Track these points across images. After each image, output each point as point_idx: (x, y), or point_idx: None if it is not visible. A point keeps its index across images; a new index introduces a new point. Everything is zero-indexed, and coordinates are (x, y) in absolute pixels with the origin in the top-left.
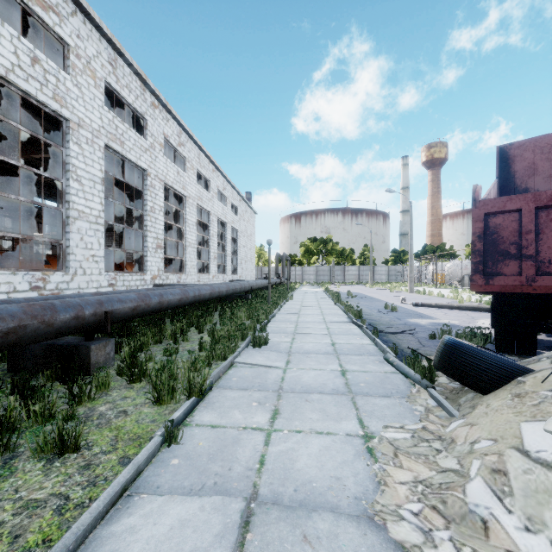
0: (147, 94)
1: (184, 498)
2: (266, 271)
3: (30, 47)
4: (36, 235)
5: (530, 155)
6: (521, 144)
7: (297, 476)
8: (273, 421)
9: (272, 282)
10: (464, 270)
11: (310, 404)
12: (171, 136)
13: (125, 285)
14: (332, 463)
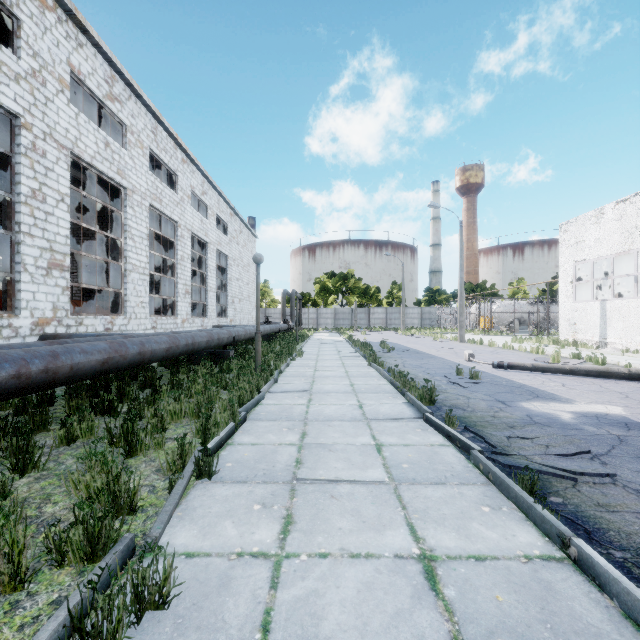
0: None
1: None
2: (271, 313)
3: None
4: None
5: None
6: None
7: None
8: None
9: (274, 328)
10: (513, 313)
11: None
12: (89, 76)
13: None
14: None
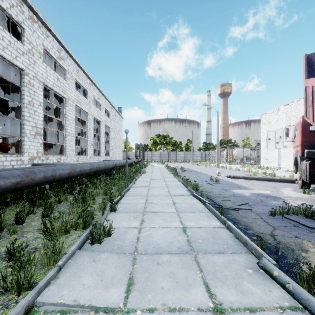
0: (25, 8)
1: None
2: (129, 154)
3: None
4: None
5: None
6: None
7: None
8: None
9: (132, 161)
10: (243, 154)
11: None
12: (51, 49)
13: None
14: None
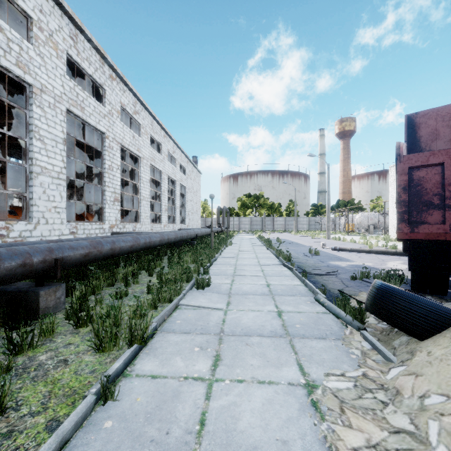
0: (106, 67)
1: None
2: (209, 221)
3: None
4: (12, 190)
5: (433, 123)
6: (425, 113)
7: (241, 440)
8: (215, 369)
9: (214, 230)
10: (370, 220)
11: (251, 348)
12: (127, 105)
13: (85, 233)
14: (277, 421)
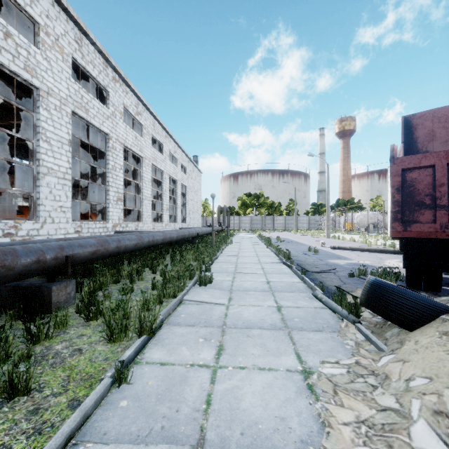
0: (109, 70)
1: (130, 448)
2: (209, 220)
3: (3, 23)
4: (16, 189)
5: (429, 124)
6: (422, 115)
7: (243, 417)
8: (219, 357)
9: (214, 229)
10: (369, 219)
11: (252, 339)
12: (130, 106)
13: (90, 232)
14: (276, 402)
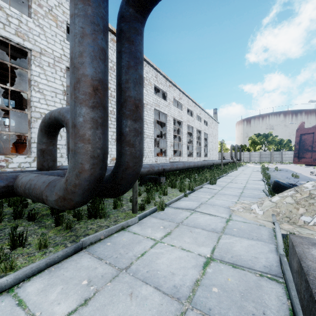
0: (167, 82)
1: (190, 201)
2: (225, 155)
3: None
4: None
5: None
6: None
7: (214, 203)
8: (211, 197)
9: (226, 161)
10: None
11: (224, 196)
12: (176, 96)
13: (160, 162)
14: (224, 203)
